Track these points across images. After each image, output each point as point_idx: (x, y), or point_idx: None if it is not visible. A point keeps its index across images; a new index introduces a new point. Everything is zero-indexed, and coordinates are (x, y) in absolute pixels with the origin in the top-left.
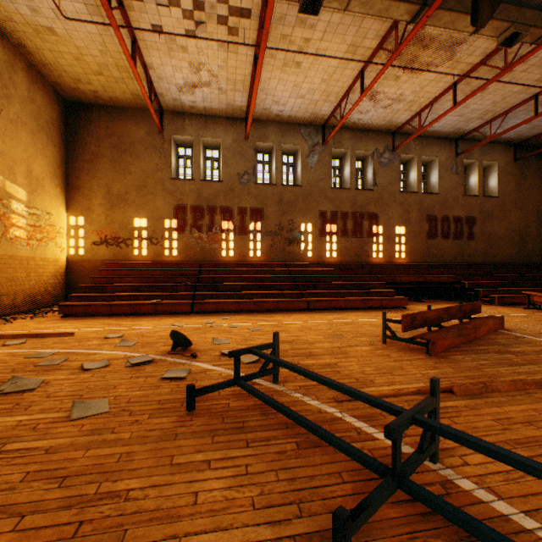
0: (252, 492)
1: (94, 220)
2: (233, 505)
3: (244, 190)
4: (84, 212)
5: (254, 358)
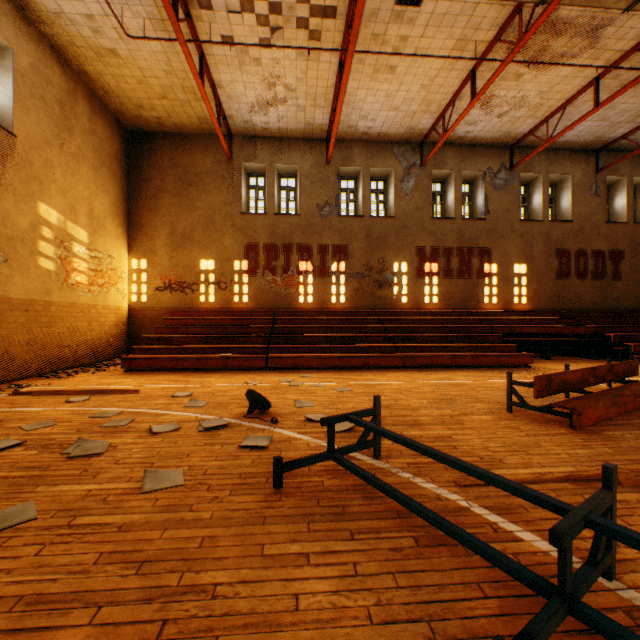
0: (366, 600)
1: (157, 263)
2: (344, 615)
3: (325, 225)
4: (146, 255)
5: (346, 426)
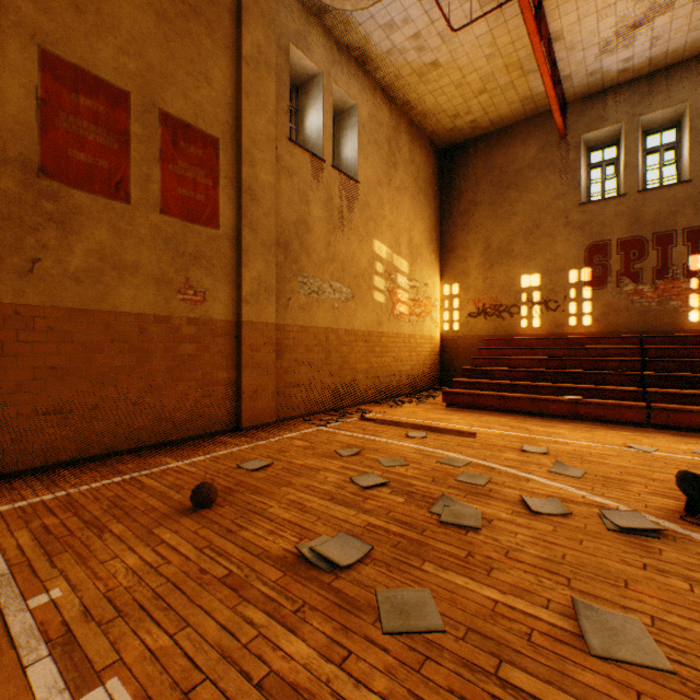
0: None
1: (469, 286)
2: None
3: None
4: (458, 278)
5: None
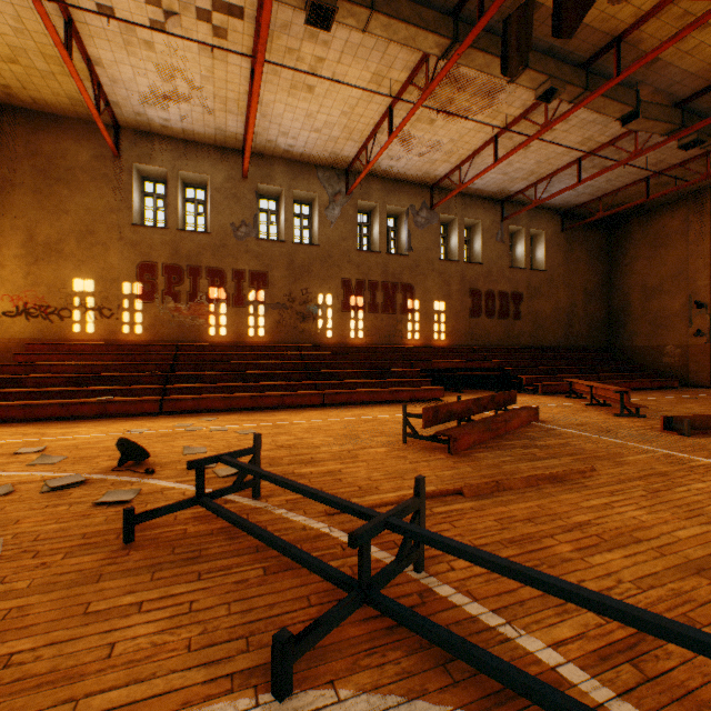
0: (192, 632)
1: (5, 279)
2: (162, 651)
3: (241, 247)
4: None
5: (235, 470)
